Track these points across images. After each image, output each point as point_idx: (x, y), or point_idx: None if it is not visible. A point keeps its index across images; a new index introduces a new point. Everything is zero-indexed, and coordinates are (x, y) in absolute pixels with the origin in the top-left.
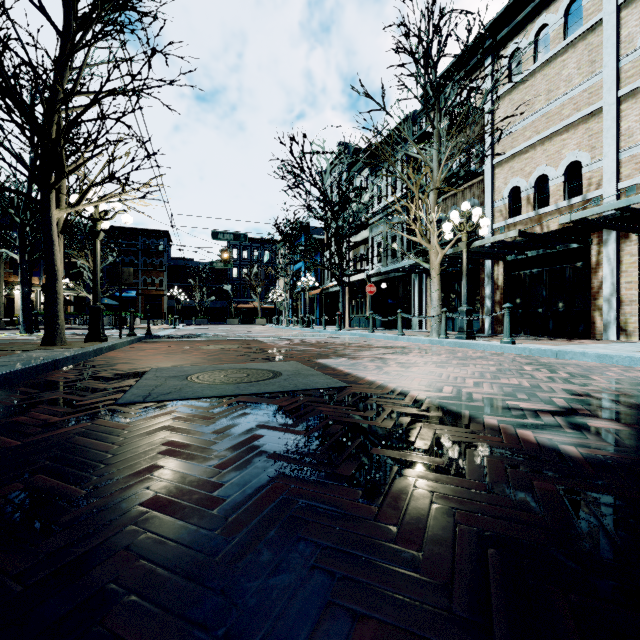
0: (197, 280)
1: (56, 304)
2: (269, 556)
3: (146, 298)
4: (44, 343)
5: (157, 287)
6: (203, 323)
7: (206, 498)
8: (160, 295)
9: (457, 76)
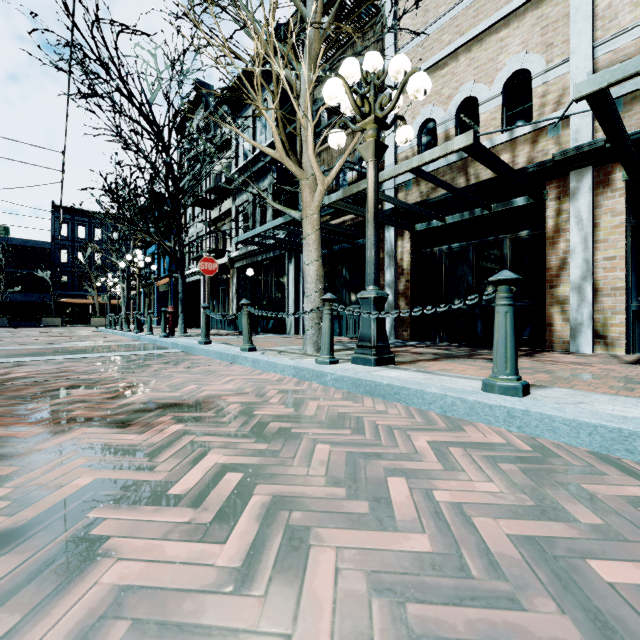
0: None
1: None
2: None
3: None
4: None
5: None
6: None
7: None
8: None
9: None
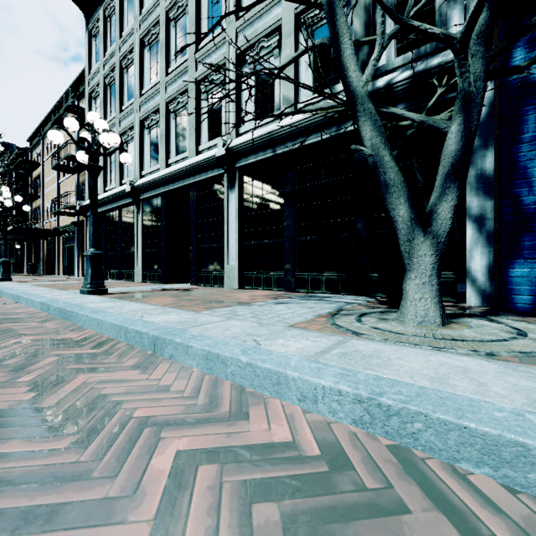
0: None
1: None
2: None
3: None
4: None
5: None
6: None
7: None
8: None
9: (36, 141)
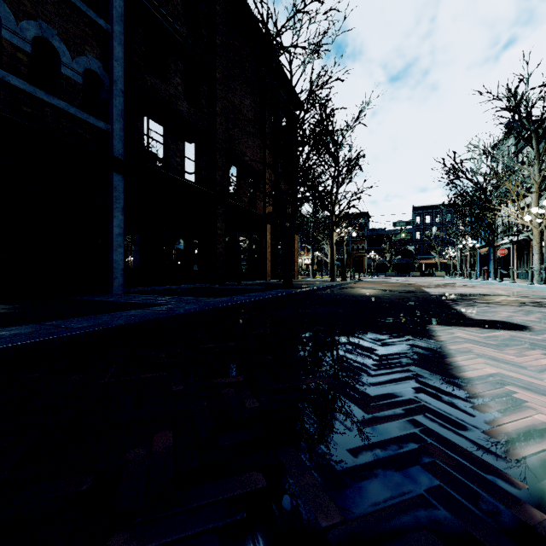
0: (387, 244)
1: (334, 268)
2: (379, 293)
3: (353, 258)
4: (331, 280)
5: (360, 251)
6: (391, 275)
7: (374, 292)
8: (362, 256)
9: None
